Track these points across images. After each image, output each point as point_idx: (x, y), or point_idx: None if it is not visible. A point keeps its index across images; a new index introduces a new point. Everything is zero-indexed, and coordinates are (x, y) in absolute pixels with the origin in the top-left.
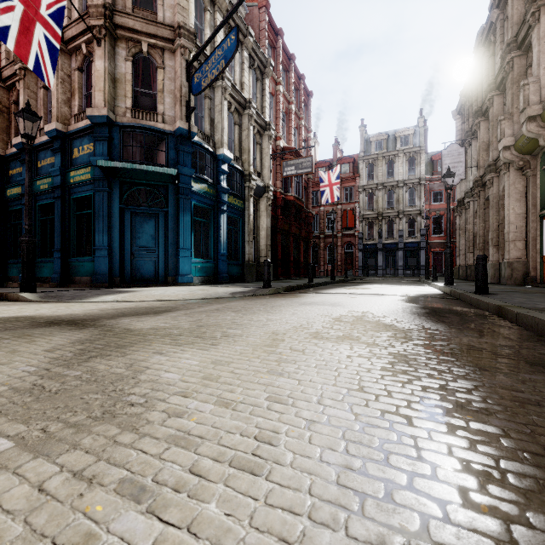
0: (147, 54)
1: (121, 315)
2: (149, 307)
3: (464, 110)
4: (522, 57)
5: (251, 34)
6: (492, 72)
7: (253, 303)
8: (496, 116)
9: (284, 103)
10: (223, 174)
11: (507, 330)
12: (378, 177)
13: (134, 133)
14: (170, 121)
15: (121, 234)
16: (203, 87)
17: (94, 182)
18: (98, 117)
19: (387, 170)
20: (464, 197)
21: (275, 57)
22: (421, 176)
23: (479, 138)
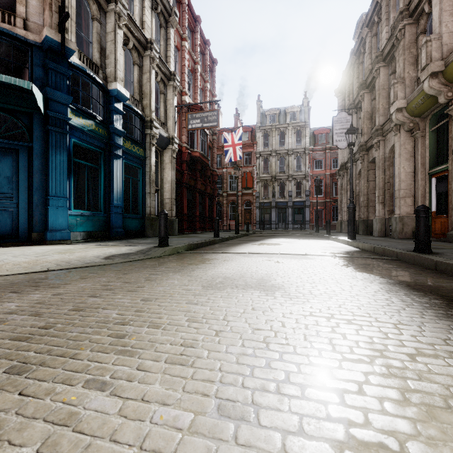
0: None
1: None
2: None
3: (345, 88)
4: (413, 25)
5: None
6: (375, 50)
7: (118, 285)
8: (382, 85)
9: (190, 61)
10: (117, 113)
11: None
12: (272, 145)
13: None
14: (37, 30)
15: None
16: None
17: None
18: None
19: (279, 140)
20: (346, 161)
21: (181, 12)
22: (306, 147)
23: (363, 108)
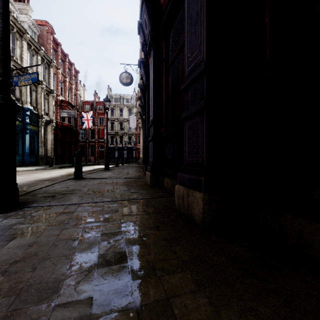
0: None
1: None
2: None
3: None
4: None
5: (43, 49)
6: None
7: (46, 170)
8: None
9: (62, 77)
10: (27, 116)
11: None
12: (116, 115)
13: None
14: None
15: None
16: (19, 85)
17: None
18: None
19: (120, 113)
20: None
21: (57, 55)
22: None
23: None
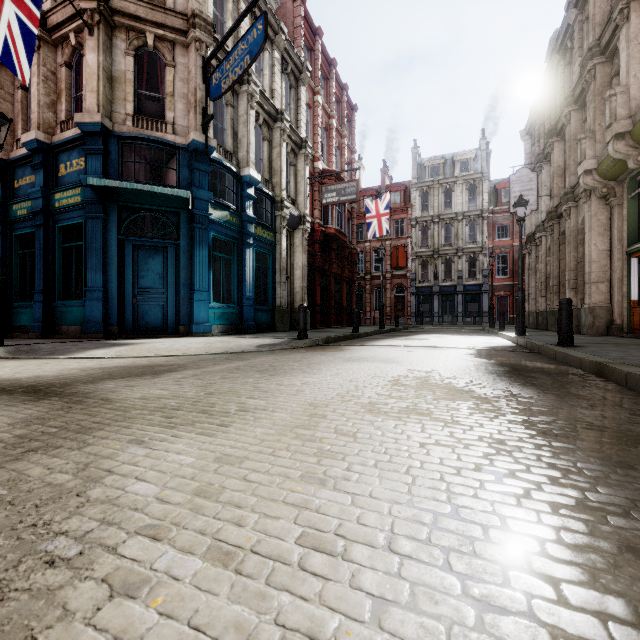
0: (154, 49)
1: (106, 377)
2: (148, 366)
3: (534, 129)
4: (606, 64)
5: (284, 31)
6: (568, 84)
7: (284, 359)
8: (573, 135)
9: (324, 117)
10: (249, 199)
11: (620, 397)
12: (434, 208)
13: (136, 146)
14: (183, 132)
15: (120, 272)
16: (223, 90)
17: (85, 207)
18: (90, 124)
19: (444, 200)
20: (535, 231)
21: (313, 61)
22: (483, 208)
23: (552, 161)
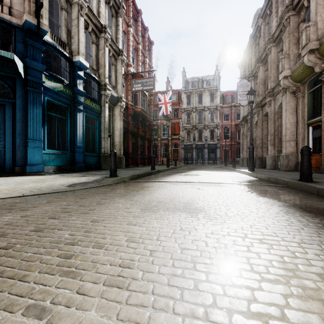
0: None
1: None
2: None
3: (245, 62)
4: (295, 16)
5: None
6: (267, 34)
7: (74, 208)
8: (273, 60)
9: (134, 42)
10: (80, 79)
11: None
12: (193, 104)
13: None
14: (19, 16)
15: None
16: None
17: None
18: None
19: (198, 100)
20: (247, 115)
21: (127, 6)
22: (217, 105)
23: (259, 76)
